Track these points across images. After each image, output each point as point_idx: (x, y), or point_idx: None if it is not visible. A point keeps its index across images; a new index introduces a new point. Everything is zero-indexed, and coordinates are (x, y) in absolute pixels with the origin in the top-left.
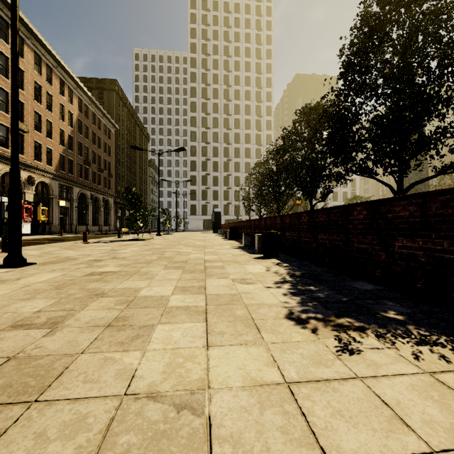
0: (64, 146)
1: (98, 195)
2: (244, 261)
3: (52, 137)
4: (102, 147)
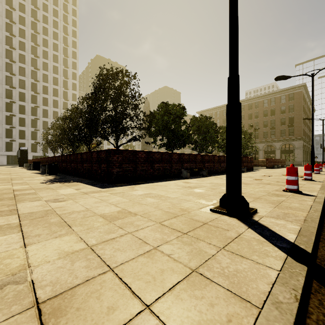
0: None
1: None
2: (35, 176)
3: None
4: None
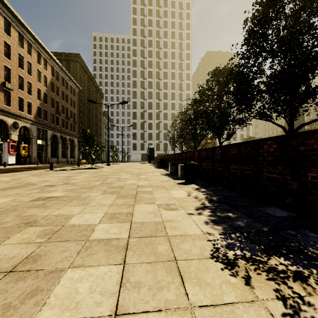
0: (40, 100)
1: (66, 136)
2: (169, 186)
3: (32, 94)
4: (69, 101)
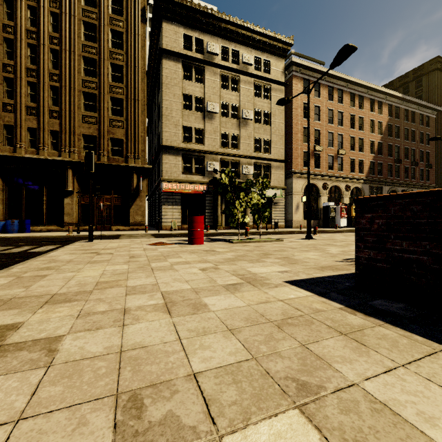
0: (373, 154)
1: (411, 189)
2: None
3: (363, 150)
4: (417, 139)
